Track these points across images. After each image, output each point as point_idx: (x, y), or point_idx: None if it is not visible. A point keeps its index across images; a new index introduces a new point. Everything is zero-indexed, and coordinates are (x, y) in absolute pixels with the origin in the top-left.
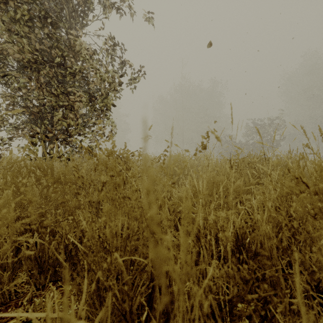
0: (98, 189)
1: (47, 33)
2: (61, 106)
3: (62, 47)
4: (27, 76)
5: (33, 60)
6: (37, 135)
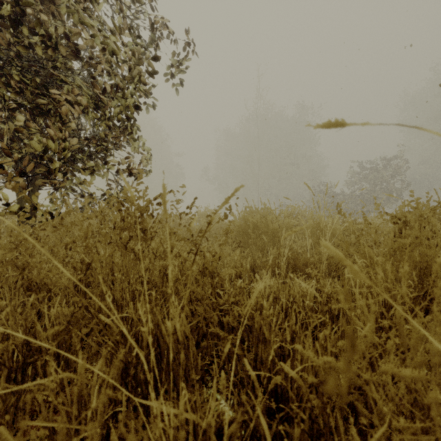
0: (63, 292)
1: None
2: (40, 115)
3: None
4: None
5: None
6: None
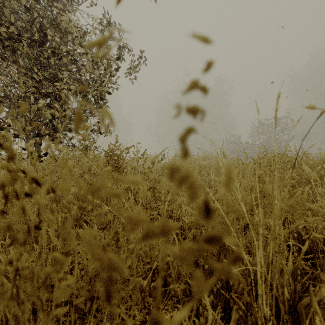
0: (78, 198)
1: (26, 5)
2: (45, 96)
3: (45, 24)
4: (0, 57)
5: (4, 35)
6: (8, 127)
